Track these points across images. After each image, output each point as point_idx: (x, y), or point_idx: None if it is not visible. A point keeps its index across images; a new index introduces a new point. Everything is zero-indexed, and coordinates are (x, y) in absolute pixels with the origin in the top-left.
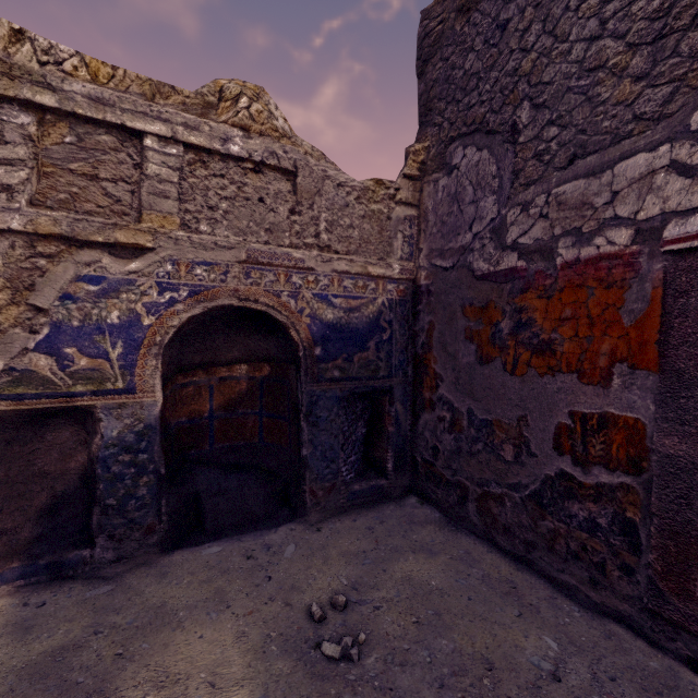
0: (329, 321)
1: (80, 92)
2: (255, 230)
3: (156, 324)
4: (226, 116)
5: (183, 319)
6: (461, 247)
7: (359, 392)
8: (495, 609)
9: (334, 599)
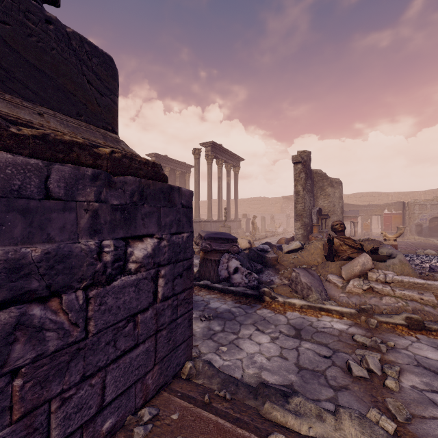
0: None
1: (422, 203)
2: None
3: (428, 218)
4: (435, 200)
5: (430, 218)
6: None
7: None
8: None
9: None
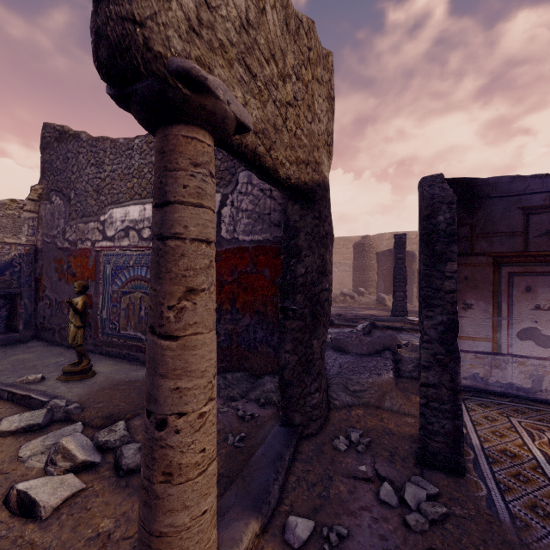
0: None
1: None
2: None
3: None
4: None
5: None
6: (54, 235)
7: (0, 294)
8: (49, 358)
9: None
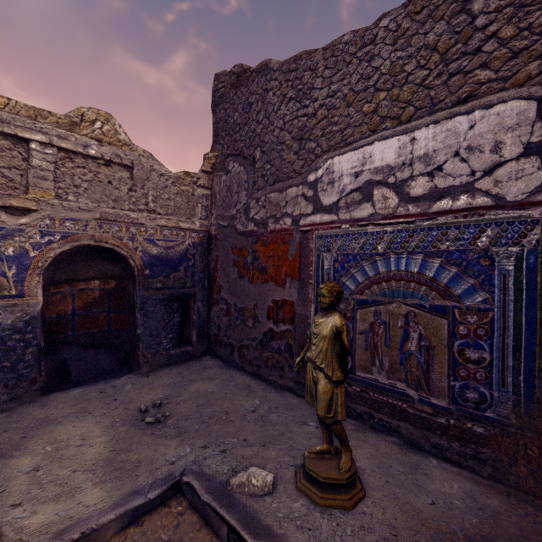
0: (155, 254)
1: None
2: (106, 200)
3: (39, 255)
4: (86, 131)
5: (57, 252)
6: (232, 215)
7: (174, 296)
8: (237, 395)
9: (154, 403)
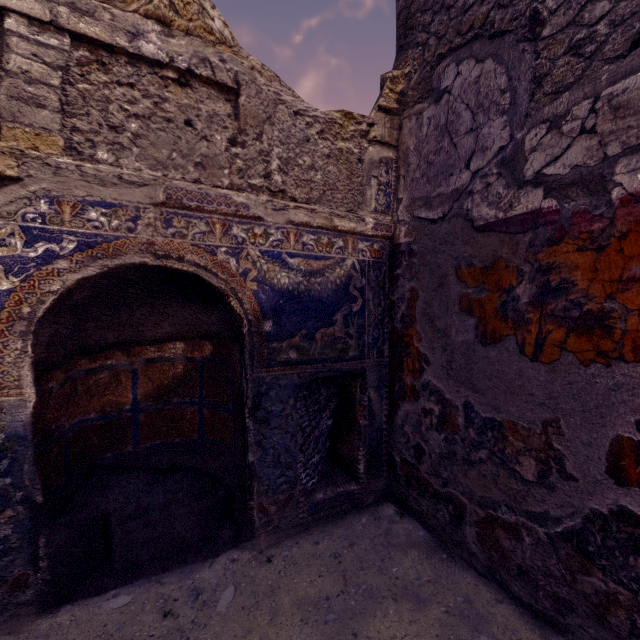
0: (283, 287)
1: None
2: (180, 163)
3: (22, 288)
4: (137, 3)
5: (69, 281)
6: (455, 190)
7: (323, 376)
8: None
9: None
